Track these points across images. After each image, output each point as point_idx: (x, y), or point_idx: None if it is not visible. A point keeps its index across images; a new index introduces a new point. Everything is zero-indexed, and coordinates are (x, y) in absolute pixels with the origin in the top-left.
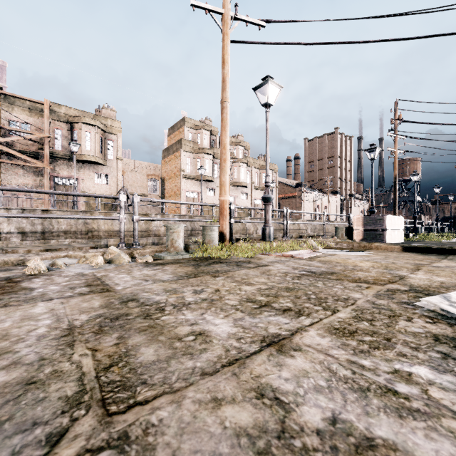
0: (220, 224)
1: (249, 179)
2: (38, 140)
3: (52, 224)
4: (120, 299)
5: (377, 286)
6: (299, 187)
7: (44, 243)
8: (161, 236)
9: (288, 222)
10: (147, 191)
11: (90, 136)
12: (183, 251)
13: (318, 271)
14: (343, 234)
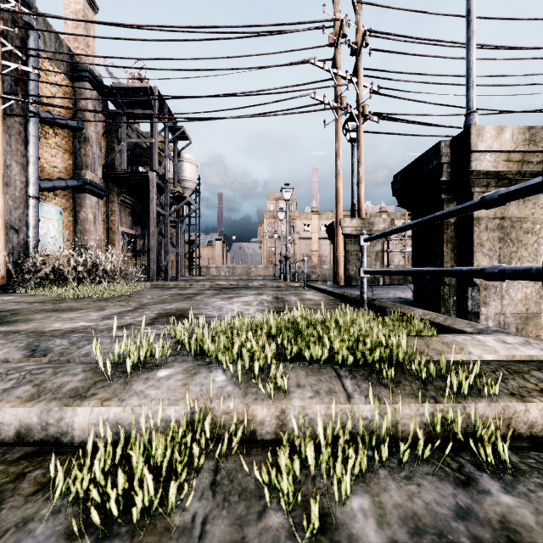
0: None
1: None
2: None
3: None
4: None
5: None
6: None
7: None
8: None
9: None
10: None
11: None
12: None
13: None
14: None
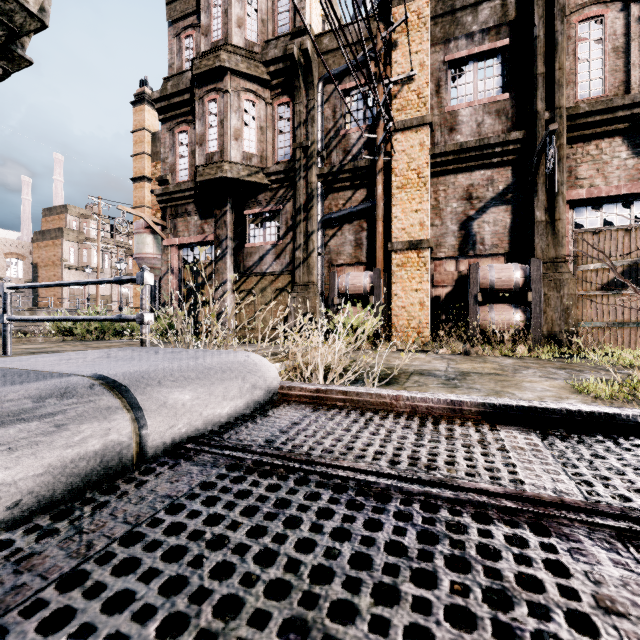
0: None
1: None
2: None
3: None
4: None
5: None
6: None
7: None
8: None
9: None
10: (4, 273)
11: None
12: None
13: None
14: None
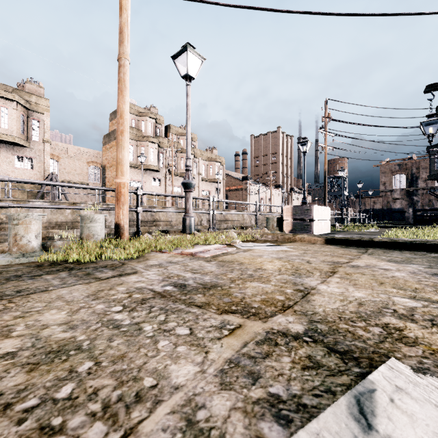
0: (116, 213)
1: (196, 171)
2: None
3: None
4: None
5: (255, 324)
6: (245, 180)
7: None
8: None
9: (215, 212)
10: (87, 179)
11: (7, 112)
12: (37, 251)
13: (194, 284)
14: (273, 225)
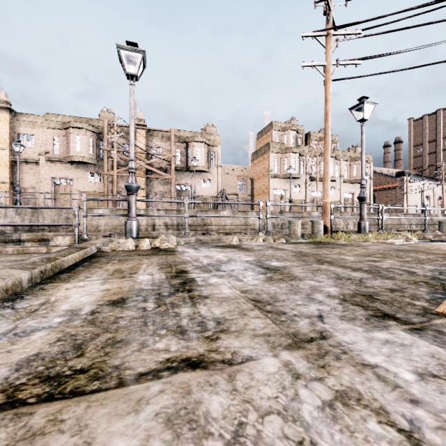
0: (323, 219)
1: (337, 173)
2: (167, 159)
3: (182, 220)
4: (296, 252)
5: (441, 255)
6: (401, 177)
7: (178, 233)
8: (256, 229)
9: (384, 217)
10: (237, 190)
11: (199, 151)
12: (300, 237)
13: (404, 249)
14: None
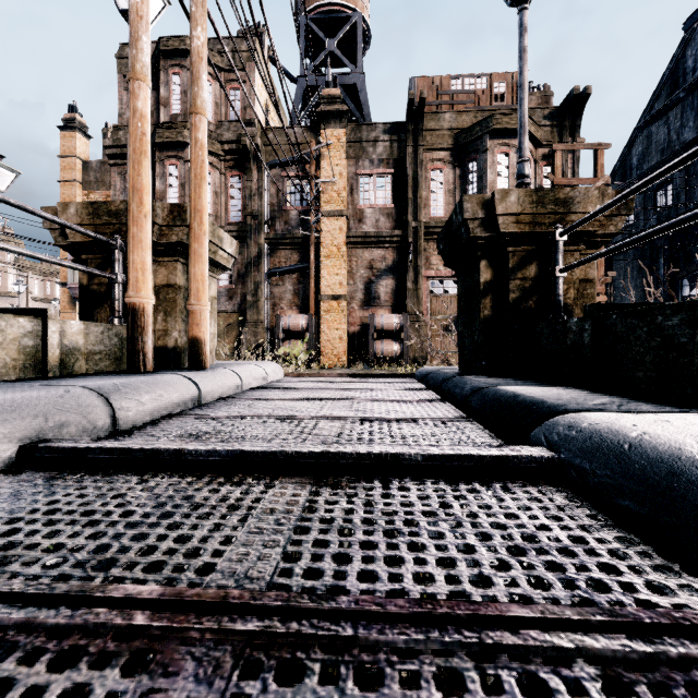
0: None
1: (23, 288)
2: None
3: None
4: None
5: None
6: None
7: None
8: None
9: None
10: None
11: None
12: None
13: None
14: None
